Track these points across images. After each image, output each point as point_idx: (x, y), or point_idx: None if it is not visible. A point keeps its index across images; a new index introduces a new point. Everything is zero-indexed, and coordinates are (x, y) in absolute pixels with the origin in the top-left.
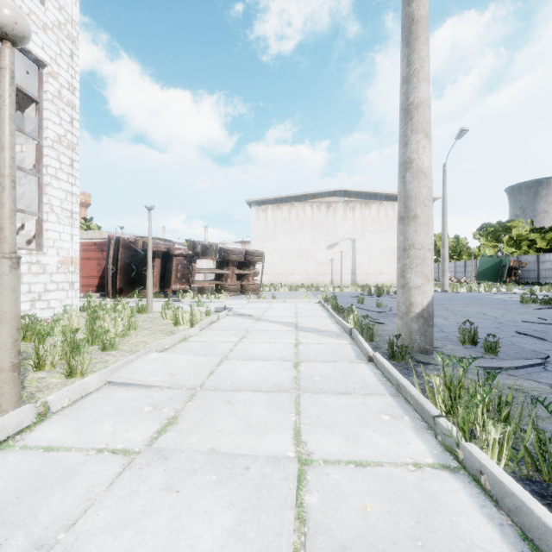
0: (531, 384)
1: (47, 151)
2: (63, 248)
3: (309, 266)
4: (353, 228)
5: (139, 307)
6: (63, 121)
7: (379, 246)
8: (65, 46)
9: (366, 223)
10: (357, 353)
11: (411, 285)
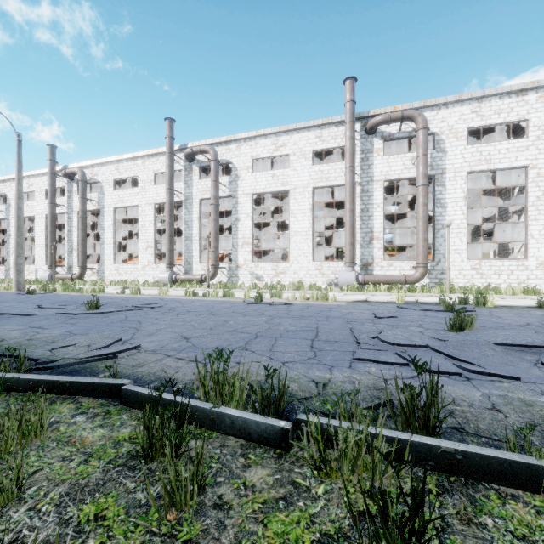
0: (539, 313)
1: (529, 208)
2: (541, 256)
3: None
4: None
5: None
6: (541, 187)
7: None
8: (542, 145)
9: None
10: None
11: None
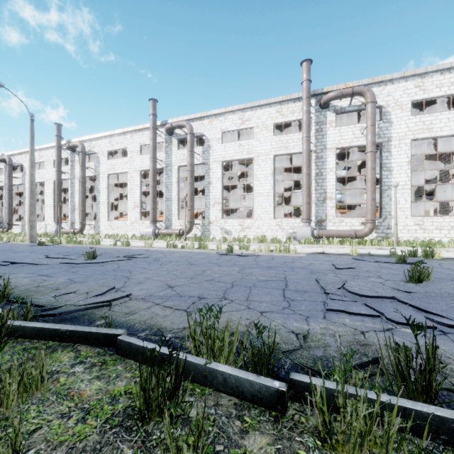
0: None
1: None
2: None
3: None
4: None
5: None
6: None
7: None
8: None
9: None
10: None
11: None
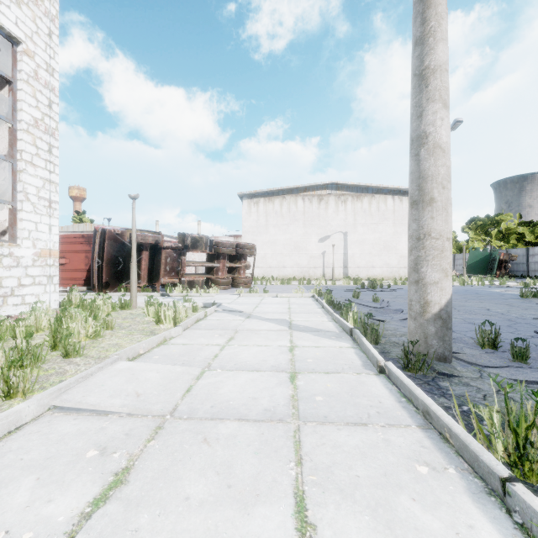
0: None
1: (21, 135)
2: (40, 240)
3: (300, 260)
4: (344, 222)
5: (122, 302)
6: (40, 103)
7: (370, 239)
8: (42, 23)
9: (357, 216)
10: (363, 360)
11: (427, 281)
